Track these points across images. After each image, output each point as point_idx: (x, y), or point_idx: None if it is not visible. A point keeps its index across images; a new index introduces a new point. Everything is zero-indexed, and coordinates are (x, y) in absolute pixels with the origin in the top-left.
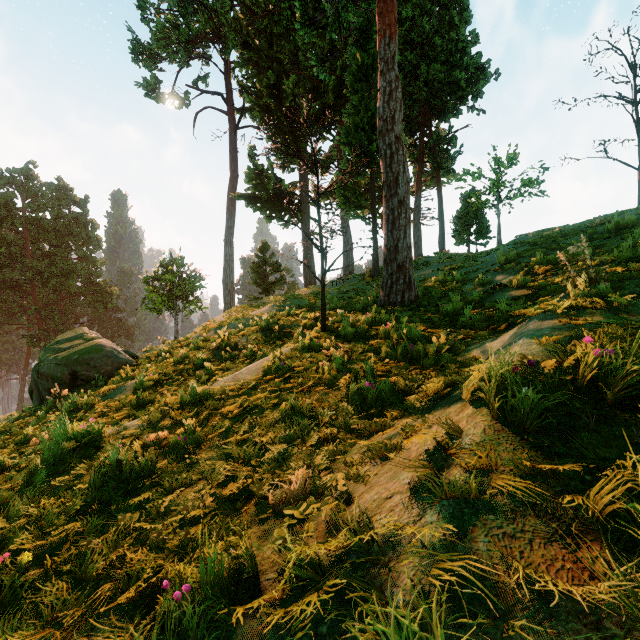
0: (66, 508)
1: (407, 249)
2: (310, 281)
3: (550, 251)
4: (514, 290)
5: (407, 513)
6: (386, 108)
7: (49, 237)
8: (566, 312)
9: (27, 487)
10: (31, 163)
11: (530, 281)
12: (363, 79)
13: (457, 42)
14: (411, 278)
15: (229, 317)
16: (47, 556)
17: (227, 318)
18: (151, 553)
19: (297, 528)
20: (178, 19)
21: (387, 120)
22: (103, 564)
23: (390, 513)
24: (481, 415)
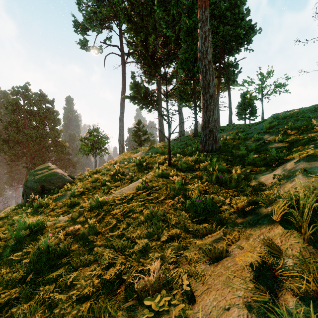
0: (14, 276)
1: (214, 121)
2: (162, 139)
3: (295, 121)
4: (276, 143)
5: None
6: (203, 46)
7: (36, 119)
8: None
9: (0, 257)
10: (27, 83)
11: (286, 138)
12: (189, 34)
13: (239, 14)
14: (216, 137)
15: (121, 158)
16: None
17: (120, 158)
18: None
19: None
20: (96, 9)
21: (203, 52)
22: None
23: None
24: (293, 237)
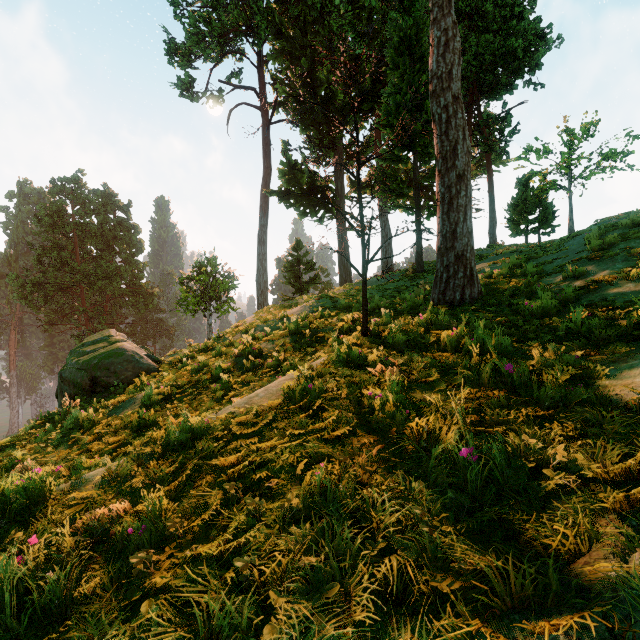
0: None
1: (468, 235)
2: (346, 280)
3: None
4: (632, 282)
5: None
6: (441, 62)
7: (96, 241)
8: None
9: None
10: (80, 171)
11: None
12: (405, 52)
13: (512, 7)
14: (473, 270)
15: (259, 318)
16: None
17: (257, 319)
18: None
19: None
20: (211, 15)
21: (442, 77)
22: None
23: None
24: None
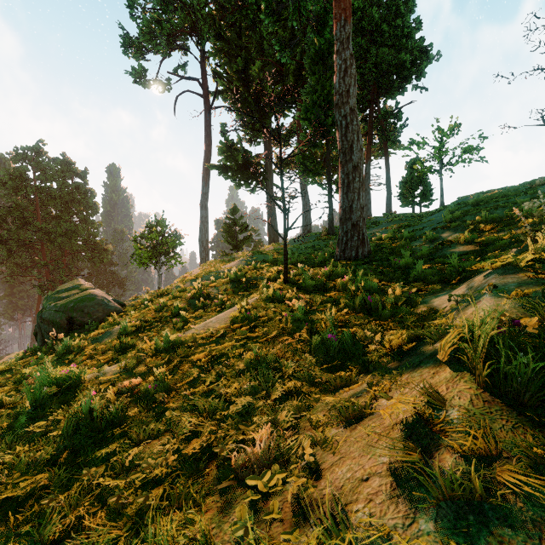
0: (38, 456)
1: (361, 209)
2: (273, 239)
3: (493, 210)
4: (461, 246)
5: (392, 510)
6: (342, 83)
7: (55, 203)
8: (527, 266)
9: (10, 430)
10: (41, 142)
11: (477, 237)
12: (320, 62)
13: (403, 28)
14: (364, 235)
15: (204, 270)
16: (10, 513)
17: (202, 271)
18: (109, 518)
19: (261, 503)
20: (161, 16)
21: (342, 94)
22: (63, 525)
23: (369, 504)
24: (464, 381)
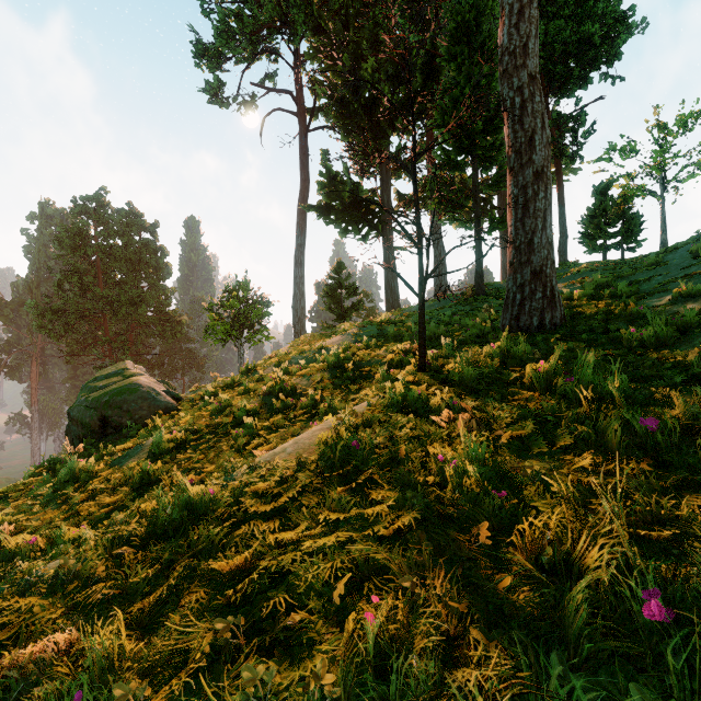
0: None
1: (547, 246)
2: (393, 305)
3: None
4: None
5: None
6: (514, 34)
7: (120, 265)
8: None
9: None
10: (103, 189)
11: None
12: (463, 40)
13: None
14: (554, 290)
15: (295, 349)
16: None
17: (292, 350)
18: None
19: None
20: (243, 12)
21: (515, 52)
22: None
23: None
24: None
